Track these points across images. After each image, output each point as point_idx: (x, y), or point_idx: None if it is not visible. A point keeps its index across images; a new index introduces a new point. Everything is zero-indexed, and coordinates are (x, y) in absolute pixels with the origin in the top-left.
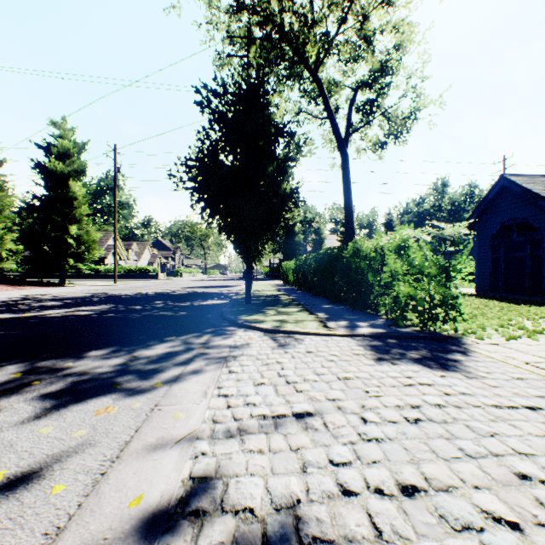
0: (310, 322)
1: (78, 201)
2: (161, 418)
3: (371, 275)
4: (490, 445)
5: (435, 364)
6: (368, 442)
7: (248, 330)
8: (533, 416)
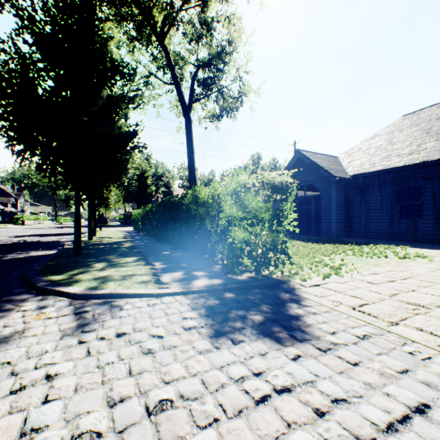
0: (141, 276)
1: None
2: None
3: (209, 221)
4: None
5: (281, 329)
6: None
7: (48, 298)
8: None
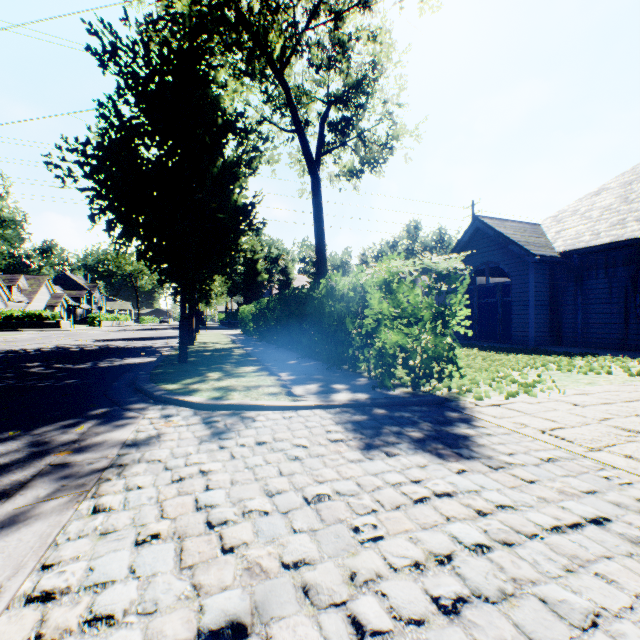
0: (268, 388)
1: None
2: None
3: (350, 321)
4: None
5: (444, 447)
6: None
7: (169, 408)
8: (612, 543)
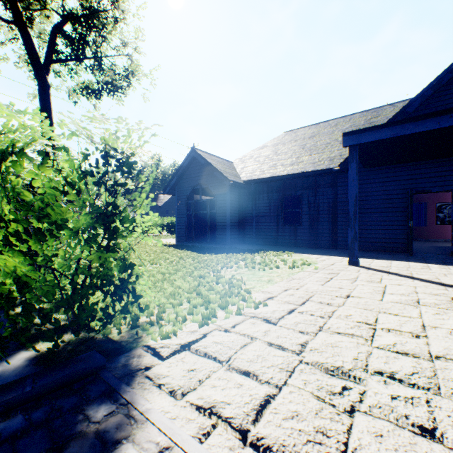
0: None
1: None
2: None
3: None
4: None
5: None
6: None
7: None
8: None
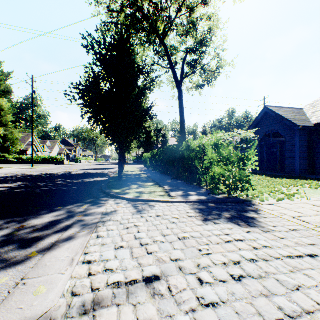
0: (159, 192)
1: (4, 111)
2: (21, 295)
3: (197, 162)
4: (300, 301)
5: (241, 221)
6: (206, 308)
7: (117, 200)
8: (315, 264)
